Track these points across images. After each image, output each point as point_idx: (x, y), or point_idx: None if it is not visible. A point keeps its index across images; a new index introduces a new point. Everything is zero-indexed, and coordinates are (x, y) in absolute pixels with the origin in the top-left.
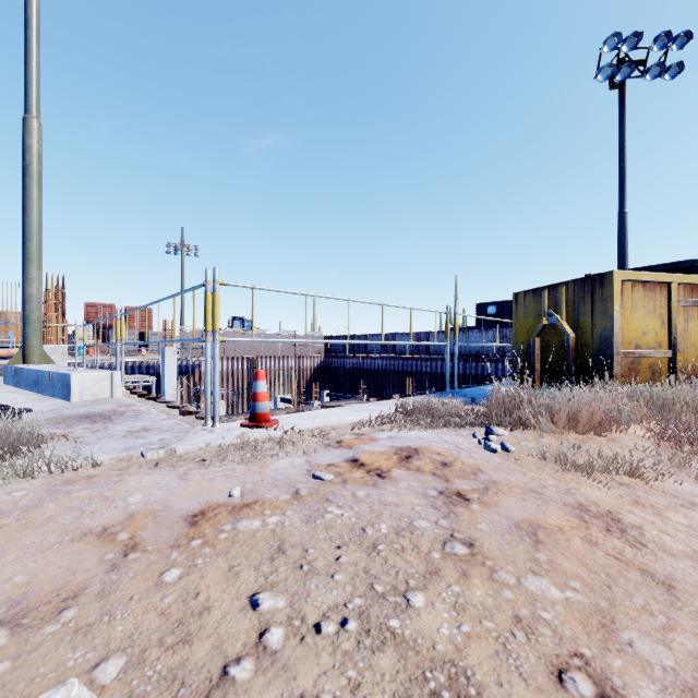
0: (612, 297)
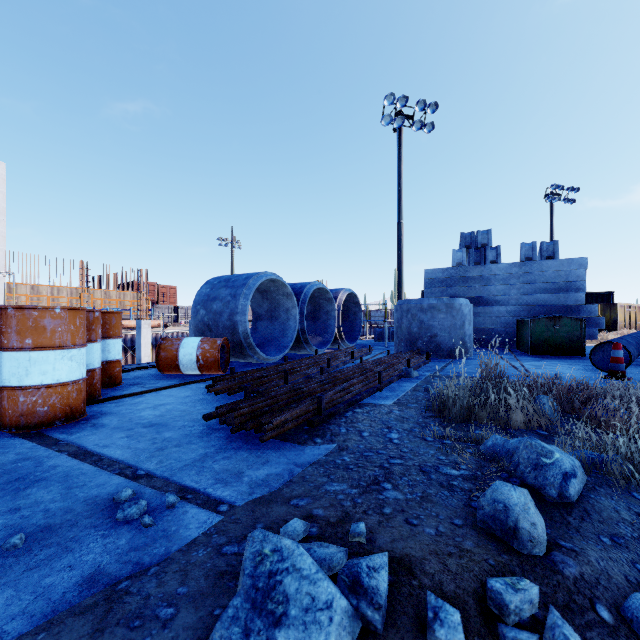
0: (617, 309)
